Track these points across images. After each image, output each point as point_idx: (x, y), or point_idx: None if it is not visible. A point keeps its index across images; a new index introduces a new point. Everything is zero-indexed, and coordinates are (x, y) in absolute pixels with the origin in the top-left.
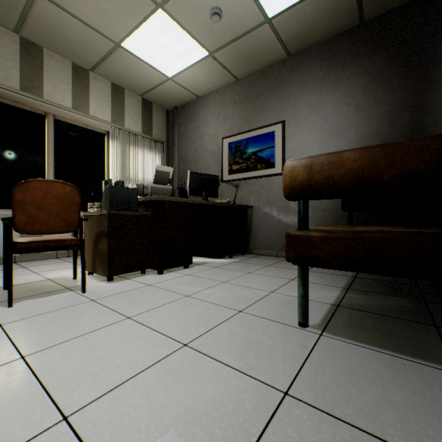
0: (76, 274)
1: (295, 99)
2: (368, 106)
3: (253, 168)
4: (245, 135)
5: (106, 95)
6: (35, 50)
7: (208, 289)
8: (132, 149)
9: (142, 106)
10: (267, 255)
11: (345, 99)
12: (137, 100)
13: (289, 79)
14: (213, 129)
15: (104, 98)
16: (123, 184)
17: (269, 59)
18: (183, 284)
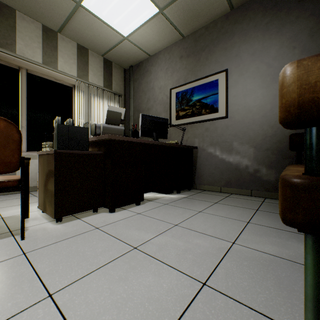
0: (27, 213)
1: (237, 48)
2: (315, 48)
3: (197, 113)
4: (190, 84)
5: (72, 54)
6: (8, 11)
7: (159, 235)
8: (94, 100)
9: (103, 65)
10: (211, 190)
11: (290, 43)
12: (99, 59)
13: (231, 31)
14: (162, 82)
15: (71, 56)
16: (72, 122)
17: (213, 14)
18: (132, 228)
